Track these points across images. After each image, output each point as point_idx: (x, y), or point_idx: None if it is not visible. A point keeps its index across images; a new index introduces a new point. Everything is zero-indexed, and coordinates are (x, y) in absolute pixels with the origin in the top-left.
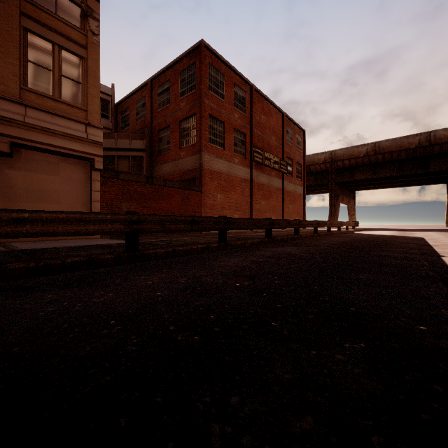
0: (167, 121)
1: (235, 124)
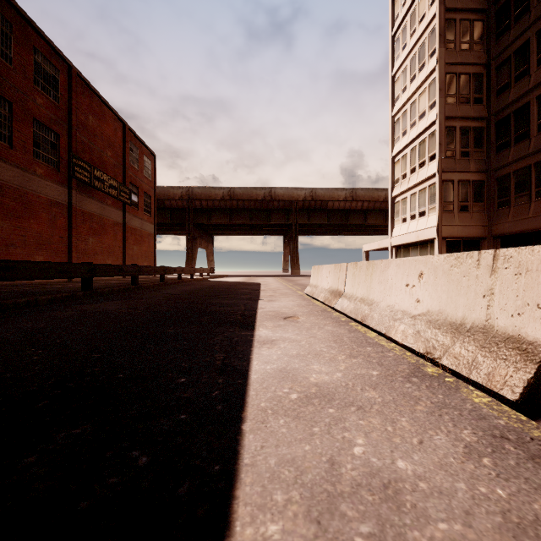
0: None
1: (37, 112)
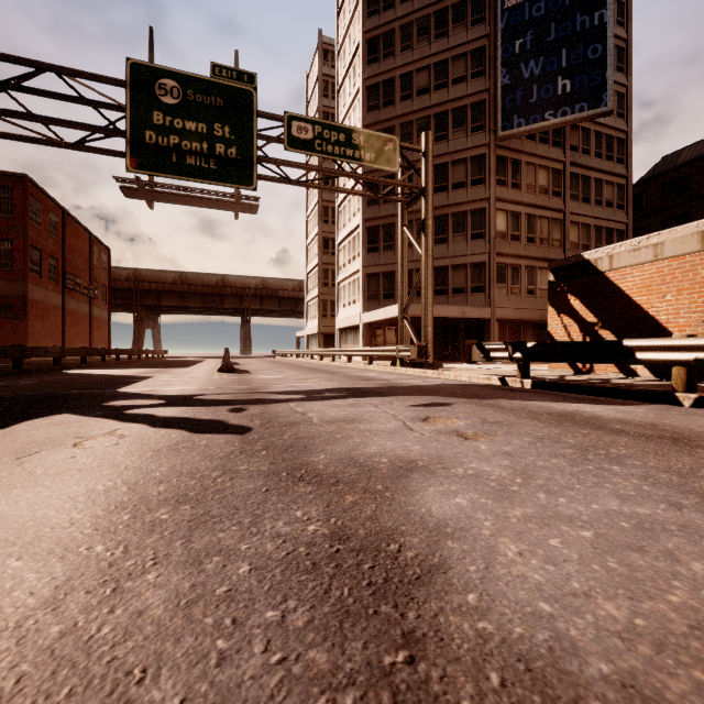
0: None
1: (50, 250)
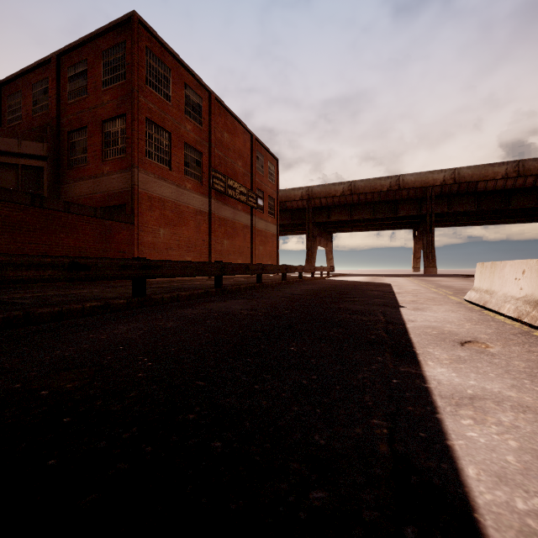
0: (83, 119)
1: (187, 137)
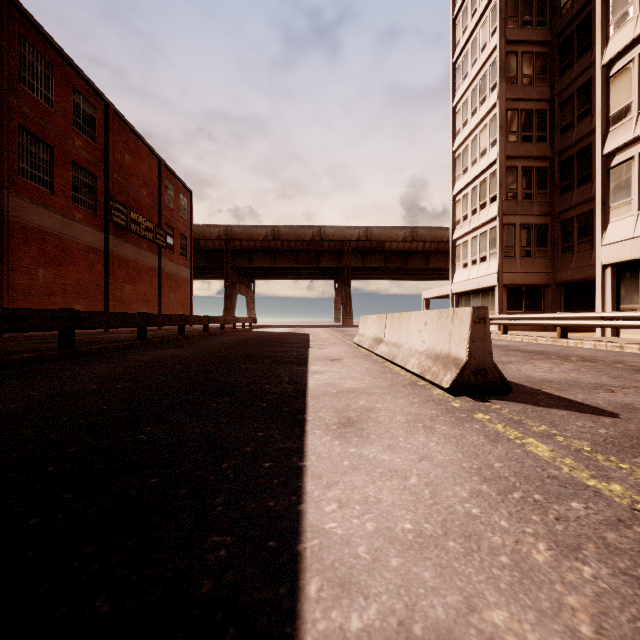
0: None
1: (76, 155)
